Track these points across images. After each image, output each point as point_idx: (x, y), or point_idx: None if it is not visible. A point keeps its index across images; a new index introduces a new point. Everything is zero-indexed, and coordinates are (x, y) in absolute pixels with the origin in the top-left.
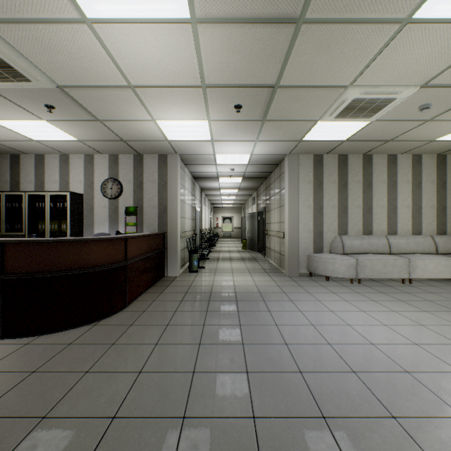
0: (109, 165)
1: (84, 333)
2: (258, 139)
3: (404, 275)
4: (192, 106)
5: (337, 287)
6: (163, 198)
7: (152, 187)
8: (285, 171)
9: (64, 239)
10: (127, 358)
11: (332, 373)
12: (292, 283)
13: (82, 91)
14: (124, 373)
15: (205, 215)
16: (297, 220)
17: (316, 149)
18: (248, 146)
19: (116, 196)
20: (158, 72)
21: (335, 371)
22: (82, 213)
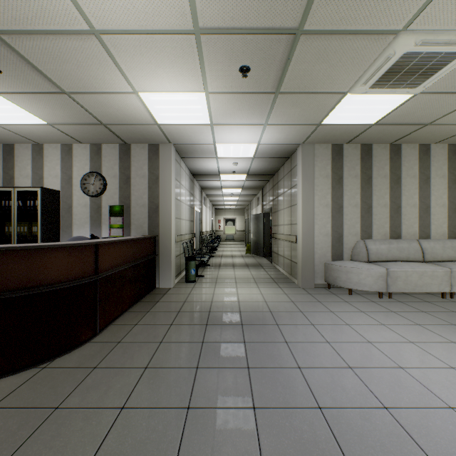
0: (90, 156)
1: (22, 385)
2: (267, 122)
3: (445, 288)
4: (182, 68)
5: (364, 303)
6: (154, 195)
7: (141, 182)
8: (298, 164)
9: None
10: (67, 442)
11: None
12: (308, 298)
13: (28, 41)
14: None
15: (206, 217)
16: (312, 222)
17: (336, 136)
18: (255, 132)
19: (98, 194)
20: (129, 2)
21: None
22: (59, 214)
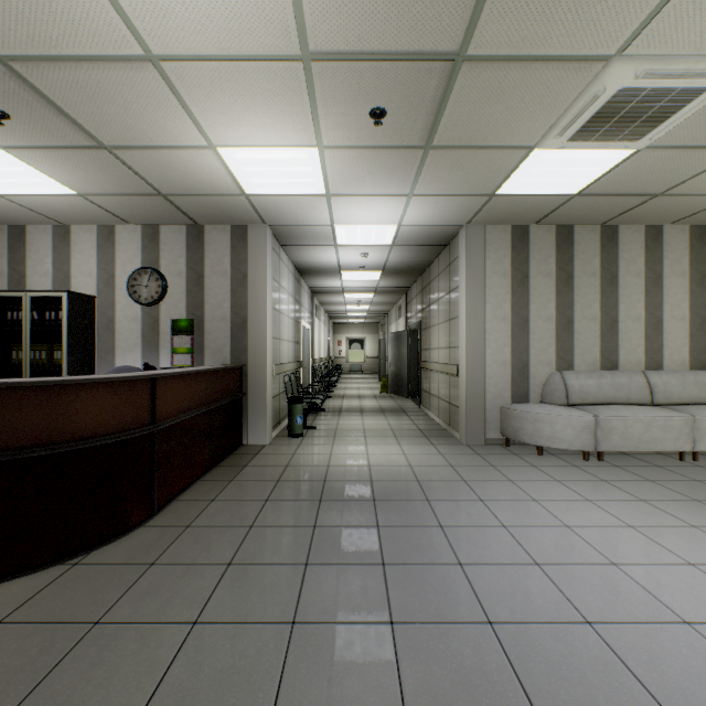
0: (143, 244)
1: (43, 589)
2: (413, 191)
3: (684, 446)
4: (284, 111)
5: (561, 468)
6: (241, 303)
7: (220, 283)
8: (460, 255)
9: None
10: (114, 672)
11: None
12: (475, 460)
13: (51, 71)
14: None
15: (319, 337)
16: (481, 344)
17: (518, 213)
18: (394, 206)
19: (155, 301)
20: (205, 15)
21: None
22: (94, 331)
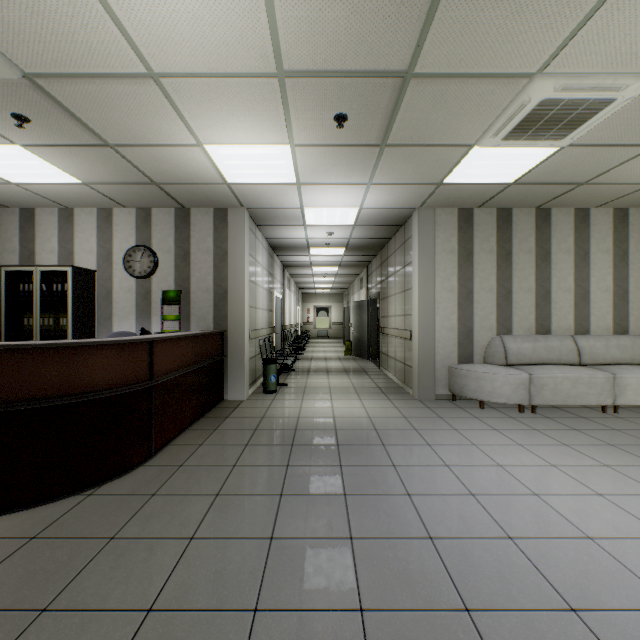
0: (137, 225)
1: (66, 513)
2: (372, 180)
3: (606, 400)
4: (262, 116)
5: (499, 419)
6: (222, 277)
7: (204, 259)
8: (414, 235)
9: (29, 345)
10: (130, 573)
11: (530, 612)
12: (425, 412)
13: (68, 85)
14: (117, 612)
15: (290, 305)
16: (432, 312)
17: (463, 198)
18: (355, 193)
19: (147, 274)
20: (198, 43)
21: (536, 607)
22: (94, 301)
